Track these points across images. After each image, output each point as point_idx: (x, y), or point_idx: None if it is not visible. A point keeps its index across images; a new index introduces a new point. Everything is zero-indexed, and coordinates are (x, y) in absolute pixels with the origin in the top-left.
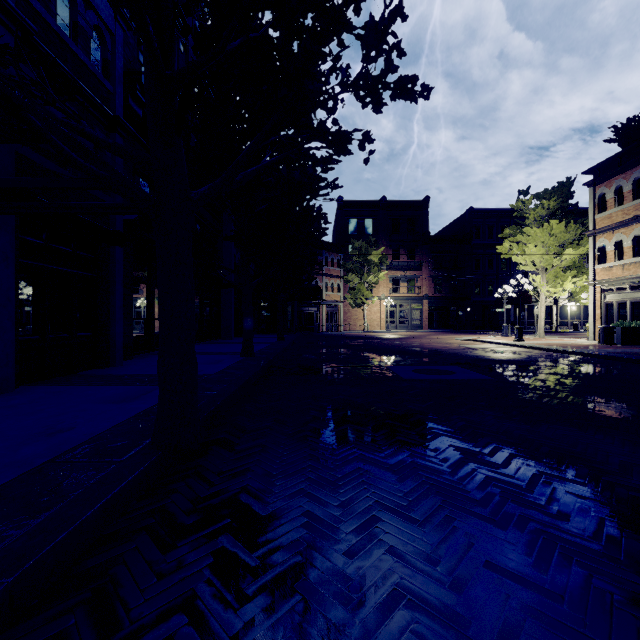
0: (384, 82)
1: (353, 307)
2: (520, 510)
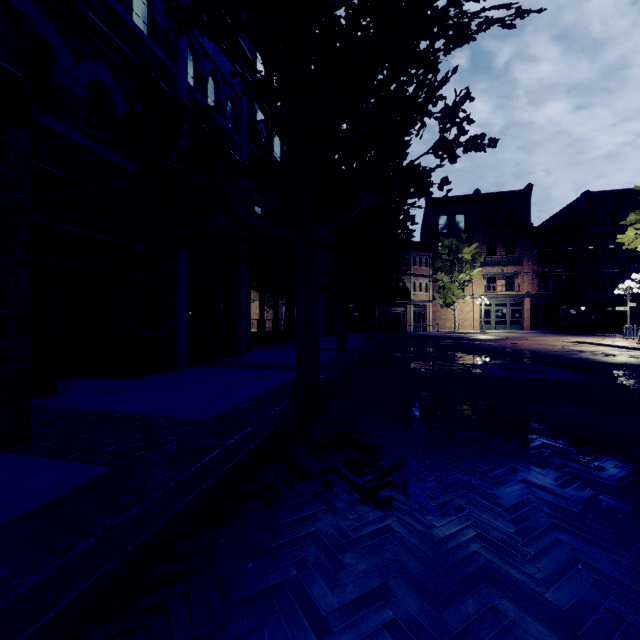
0: (457, 142)
1: (442, 307)
2: (563, 462)
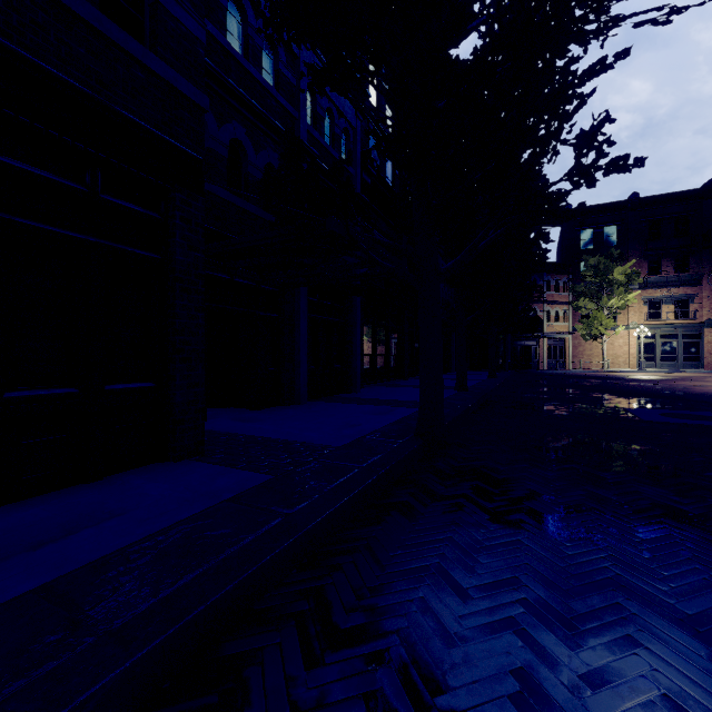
0: (596, 166)
1: (586, 340)
2: None
